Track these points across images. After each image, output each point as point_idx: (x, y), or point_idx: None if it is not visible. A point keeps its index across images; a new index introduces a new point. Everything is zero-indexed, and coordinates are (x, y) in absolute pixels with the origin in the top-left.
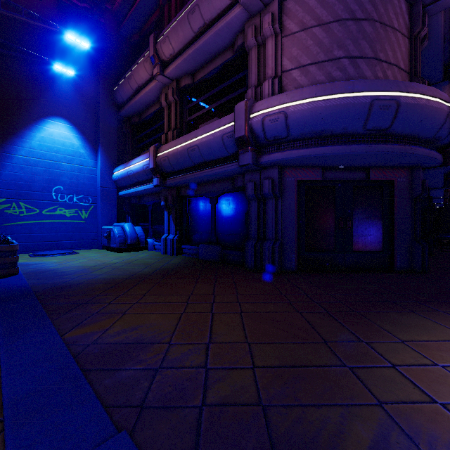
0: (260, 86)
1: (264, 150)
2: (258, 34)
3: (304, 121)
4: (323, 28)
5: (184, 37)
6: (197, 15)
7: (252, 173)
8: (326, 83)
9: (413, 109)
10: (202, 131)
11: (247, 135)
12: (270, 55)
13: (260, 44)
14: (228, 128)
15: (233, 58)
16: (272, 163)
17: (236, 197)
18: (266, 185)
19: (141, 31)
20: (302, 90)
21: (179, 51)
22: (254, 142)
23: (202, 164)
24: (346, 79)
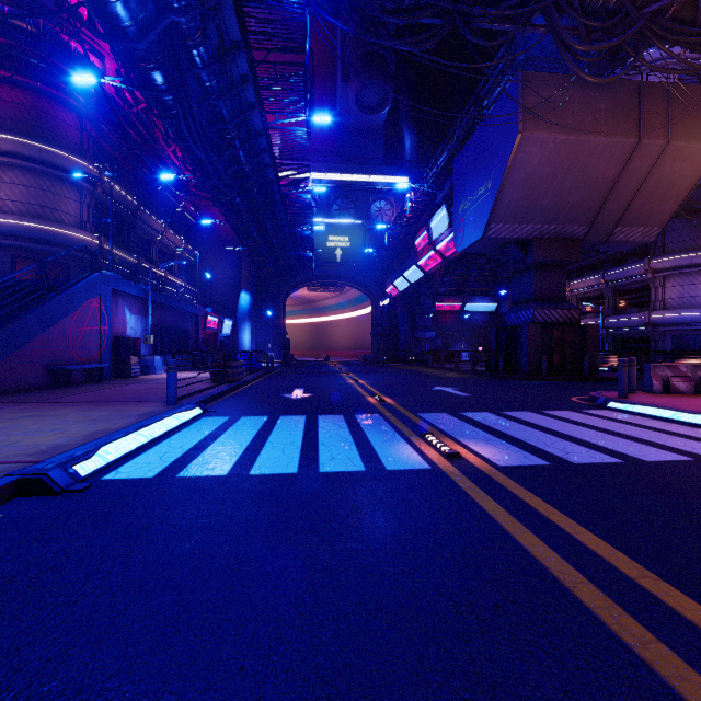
0: None
1: None
2: None
3: (9, 229)
4: (25, 188)
5: None
6: None
7: None
8: (22, 216)
9: (63, 236)
10: None
11: None
12: None
13: None
14: None
15: None
16: None
17: None
18: None
19: None
20: (8, 216)
21: None
22: None
23: None
24: (38, 215)
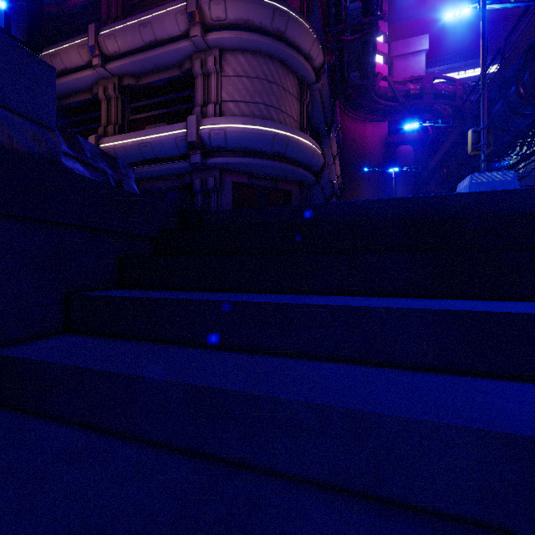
0: (205, 107)
1: (209, 155)
2: (204, 67)
3: (237, 139)
4: (249, 80)
5: (133, 43)
6: (149, 30)
7: (198, 172)
8: (250, 117)
9: (296, 145)
10: (155, 131)
11: (198, 141)
12: (213, 86)
13: (205, 75)
14: (181, 133)
15: (181, 77)
16: (215, 165)
17: (183, 193)
18: (211, 181)
19: (62, 5)
20: (236, 118)
21: (126, 52)
22: (202, 147)
23: (153, 160)
24: (263, 118)
